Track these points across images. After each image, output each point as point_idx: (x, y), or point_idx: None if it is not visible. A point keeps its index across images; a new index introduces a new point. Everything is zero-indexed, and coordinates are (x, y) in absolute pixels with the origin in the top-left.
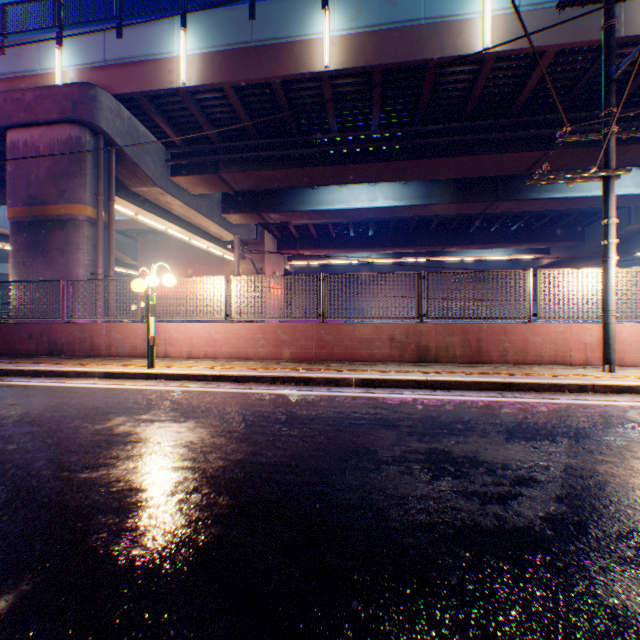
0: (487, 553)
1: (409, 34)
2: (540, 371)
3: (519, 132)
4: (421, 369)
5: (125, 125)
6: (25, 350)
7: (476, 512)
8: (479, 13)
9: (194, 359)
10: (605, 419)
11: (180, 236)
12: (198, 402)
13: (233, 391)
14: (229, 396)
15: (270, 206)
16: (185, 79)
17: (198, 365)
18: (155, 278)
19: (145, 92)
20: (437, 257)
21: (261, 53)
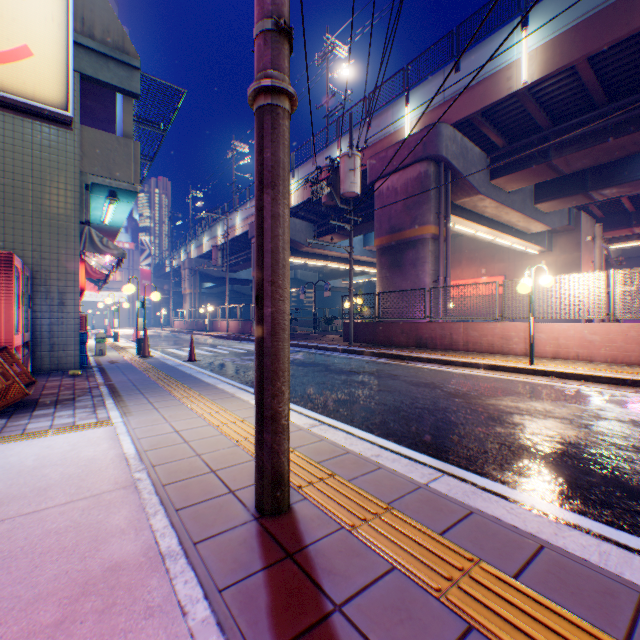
0: None
1: None
2: None
3: None
4: None
5: (457, 147)
6: (397, 342)
7: None
8: None
9: (560, 360)
10: None
11: (485, 237)
12: None
13: None
14: None
15: (603, 180)
16: (524, 78)
17: (578, 366)
18: (531, 280)
19: (480, 110)
20: None
21: None
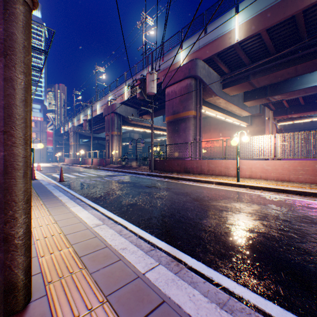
0: None
1: None
2: None
3: None
4: None
5: (205, 72)
6: (175, 170)
7: None
8: None
9: (252, 179)
10: None
11: (220, 118)
12: (289, 204)
13: (303, 200)
14: (305, 203)
15: (274, 91)
16: (237, 38)
17: (260, 182)
18: (238, 138)
19: (216, 53)
20: None
21: (287, 1)
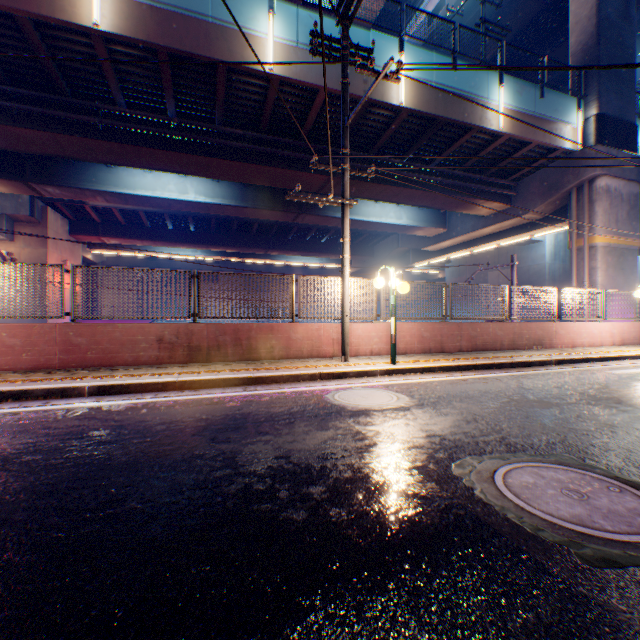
0: (3, 577)
1: (198, 26)
2: (295, 364)
3: (309, 155)
4: (186, 370)
5: None
6: None
7: (55, 526)
8: (265, 34)
9: None
10: (306, 402)
11: None
12: None
13: None
14: None
15: (45, 176)
16: None
17: None
18: None
19: None
20: (263, 260)
21: None
